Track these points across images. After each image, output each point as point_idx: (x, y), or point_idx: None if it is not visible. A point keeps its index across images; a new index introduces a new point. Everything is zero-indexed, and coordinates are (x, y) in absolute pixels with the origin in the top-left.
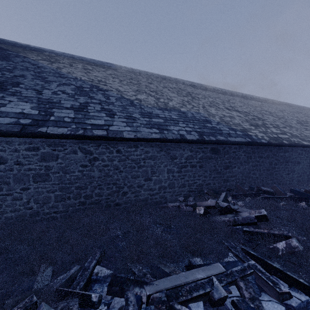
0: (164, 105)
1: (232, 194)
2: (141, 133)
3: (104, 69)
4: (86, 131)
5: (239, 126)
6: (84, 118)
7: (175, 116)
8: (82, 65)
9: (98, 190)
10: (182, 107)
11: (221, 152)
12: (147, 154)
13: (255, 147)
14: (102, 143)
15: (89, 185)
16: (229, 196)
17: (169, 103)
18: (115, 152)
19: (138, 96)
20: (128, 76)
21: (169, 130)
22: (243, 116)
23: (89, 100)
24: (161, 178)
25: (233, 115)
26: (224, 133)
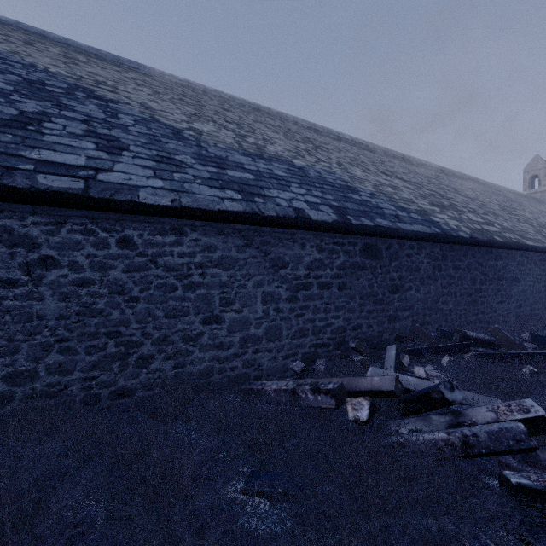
0: (256, 149)
1: (408, 350)
2: (194, 196)
3: (119, 68)
4: (11, 173)
5: (412, 204)
6: (20, 144)
7: (282, 173)
8: (61, 50)
9: (56, 356)
10: (296, 158)
11: (383, 254)
12: (209, 254)
13: (447, 247)
14: (73, 217)
15: (26, 342)
16: (402, 353)
17: (267, 148)
18: (113, 244)
19: (196, 125)
20: (177, 90)
21: (267, 196)
22: (414, 189)
23: (56, 109)
24: (248, 316)
25: (396, 184)
26: (389, 215)
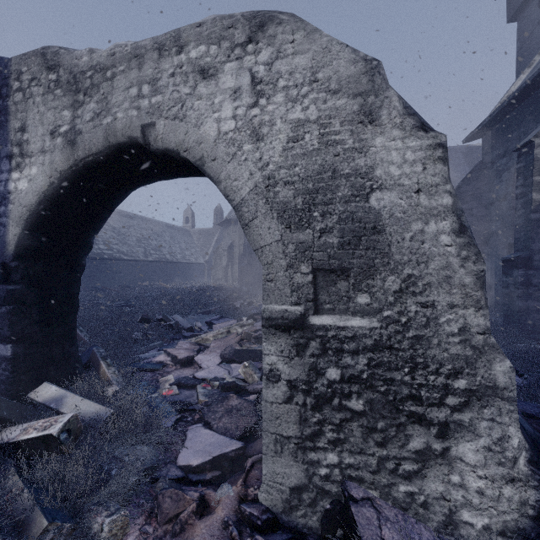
0: None
1: None
2: None
3: None
4: None
5: None
6: None
7: None
8: None
9: None
10: None
11: None
12: None
13: None
14: None
15: None
16: None
17: None
18: None
19: None
20: None
21: None
22: None
23: None
24: None
25: None
26: None
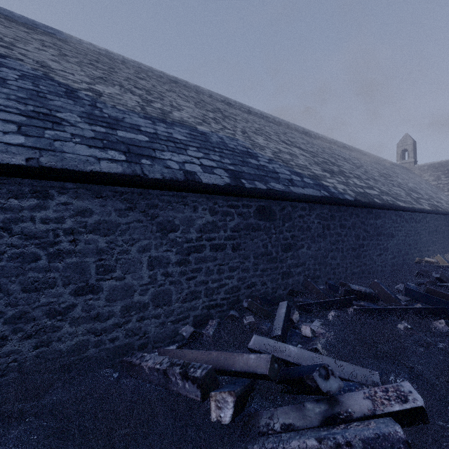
0: (160, 114)
1: (299, 305)
2: (61, 155)
3: (29, 30)
4: None
5: (306, 170)
6: None
7: (181, 136)
8: None
9: None
10: (201, 125)
11: (277, 216)
12: (82, 219)
13: (335, 208)
14: None
15: None
16: (294, 308)
17: (172, 113)
18: None
19: (98, 87)
20: (91, 56)
21: (158, 158)
22: (310, 157)
23: None
24: (131, 283)
25: (294, 152)
26: (283, 179)
